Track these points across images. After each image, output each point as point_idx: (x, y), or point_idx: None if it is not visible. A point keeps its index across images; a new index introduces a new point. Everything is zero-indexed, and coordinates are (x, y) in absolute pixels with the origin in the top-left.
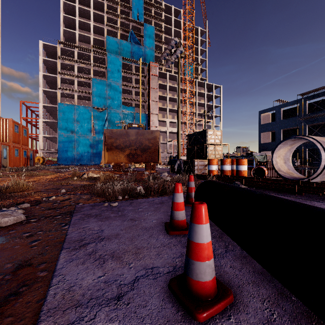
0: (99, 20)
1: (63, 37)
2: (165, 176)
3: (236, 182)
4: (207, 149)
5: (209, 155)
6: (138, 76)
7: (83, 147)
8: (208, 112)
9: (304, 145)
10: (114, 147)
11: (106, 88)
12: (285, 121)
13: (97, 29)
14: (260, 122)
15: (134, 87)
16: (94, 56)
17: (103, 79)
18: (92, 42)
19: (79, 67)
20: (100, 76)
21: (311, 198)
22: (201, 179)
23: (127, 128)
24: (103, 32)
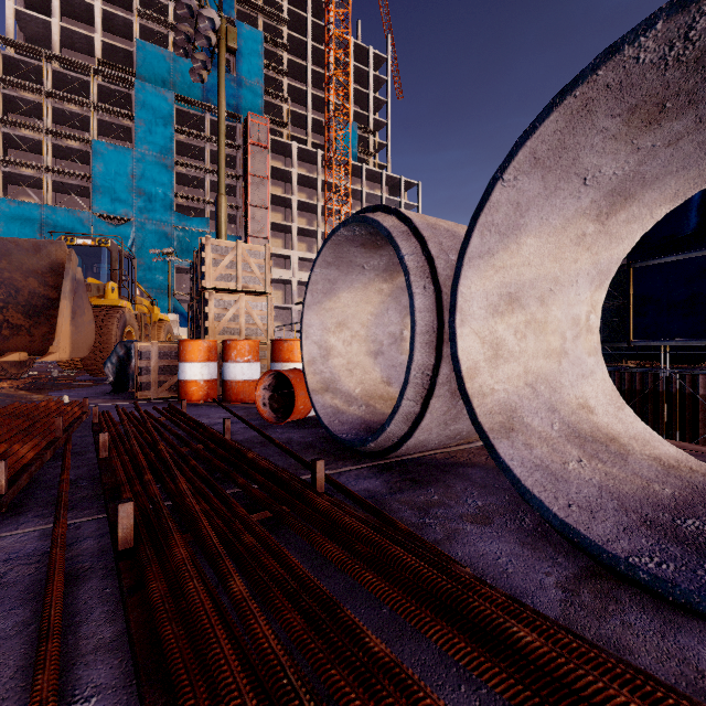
0: (121, 1)
1: (20, 32)
2: None
3: None
4: (207, 305)
5: (213, 326)
6: None
7: None
8: None
9: None
10: None
11: (133, 168)
12: None
13: (115, 23)
14: None
15: (208, 170)
16: (100, 86)
17: (131, 147)
18: (98, 51)
19: (59, 109)
20: (120, 138)
21: None
22: None
23: None
24: (133, 31)
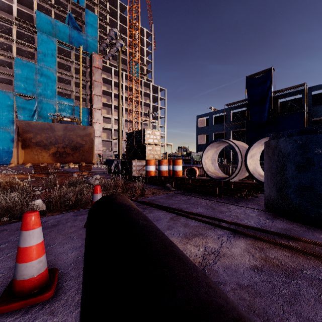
0: None
1: None
2: (93, 180)
3: (167, 185)
4: (145, 148)
5: (147, 155)
6: (78, 65)
7: (1, 142)
8: (152, 113)
9: (229, 147)
10: (33, 144)
11: (36, 73)
12: (216, 126)
13: None
14: (197, 125)
15: (73, 76)
16: (18, 31)
17: (32, 61)
18: (15, 13)
19: None
20: (27, 57)
21: (229, 200)
22: (135, 181)
23: (57, 122)
24: (32, 5)
